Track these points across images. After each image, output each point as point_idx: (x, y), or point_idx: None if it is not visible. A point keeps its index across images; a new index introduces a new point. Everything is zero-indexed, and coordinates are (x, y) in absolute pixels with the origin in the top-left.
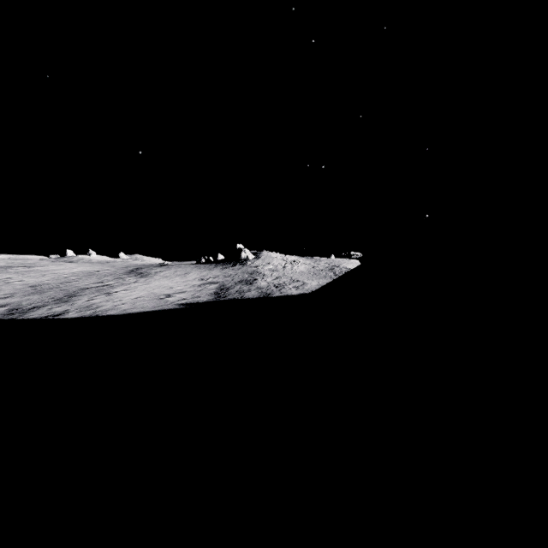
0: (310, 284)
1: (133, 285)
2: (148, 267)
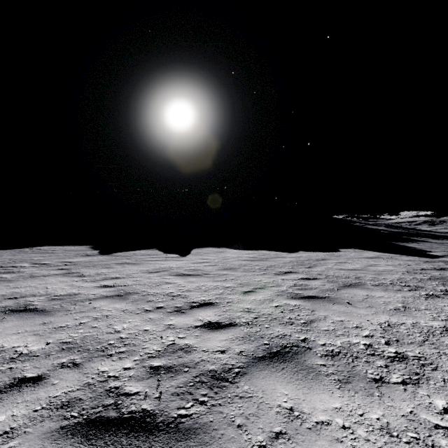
0: None
1: None
2: None
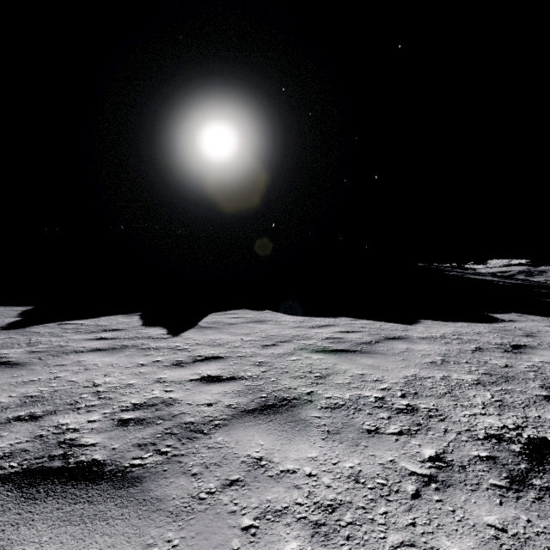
0: None
1: None
2: None
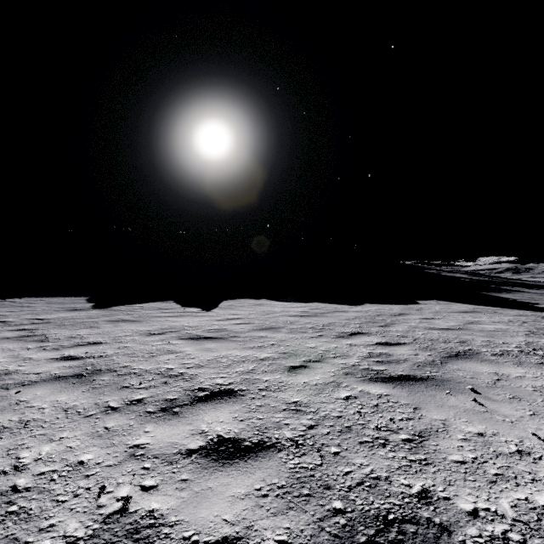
0: None
1: None
2: None
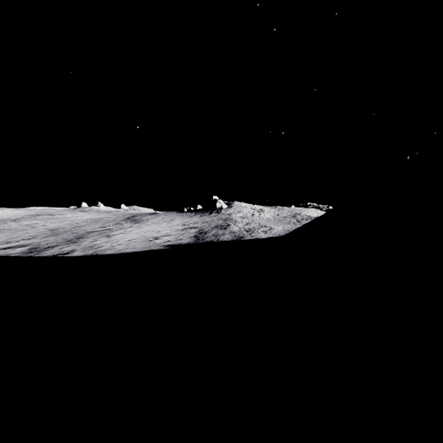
0: (276, 229)
1: (128, 229)
2: (141, 215)
